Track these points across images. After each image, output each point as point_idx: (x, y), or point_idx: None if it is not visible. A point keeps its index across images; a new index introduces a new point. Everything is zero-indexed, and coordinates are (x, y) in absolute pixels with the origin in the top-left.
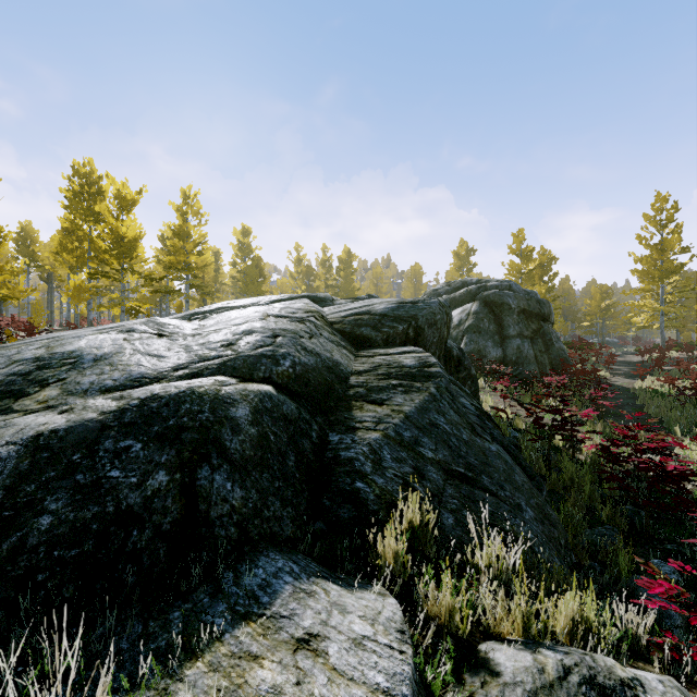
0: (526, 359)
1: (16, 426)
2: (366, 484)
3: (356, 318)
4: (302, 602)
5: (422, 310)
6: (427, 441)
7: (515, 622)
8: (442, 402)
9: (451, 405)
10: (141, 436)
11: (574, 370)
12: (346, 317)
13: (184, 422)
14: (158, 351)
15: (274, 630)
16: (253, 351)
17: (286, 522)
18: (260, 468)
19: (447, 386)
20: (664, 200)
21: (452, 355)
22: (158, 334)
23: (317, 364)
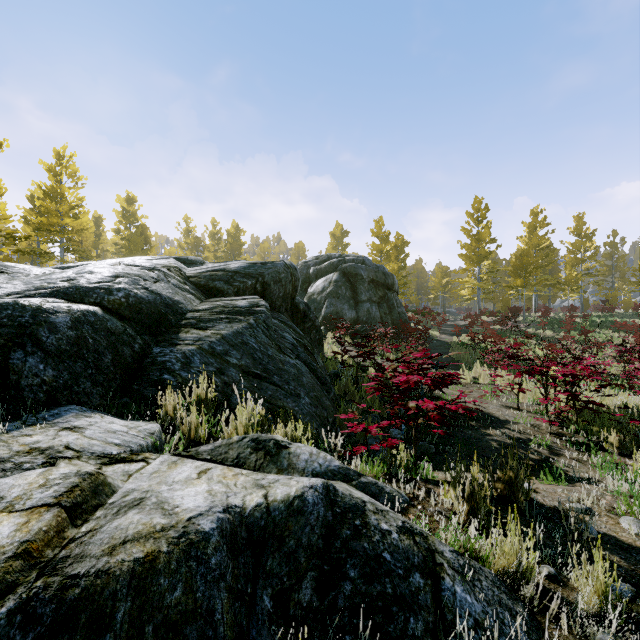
0: (374, 320)
1: None
2: (172, 376)
3: (212, 274)
4: (79, 418)
5: (268, 269)
6: (235, 353)
7: (240, 432)
8: (257, 329)
9: (264, 332)
10: None
11: (408, 328)
12: (203, 273)
13: (4, 321)
14: None
15: (50, 427)
16: (90, 284)
17: (96, 396)
18: (75, 359)
19: (265, 319)
20: (480, 202)
21: (299, 309)
22: None
23: (155, 300)
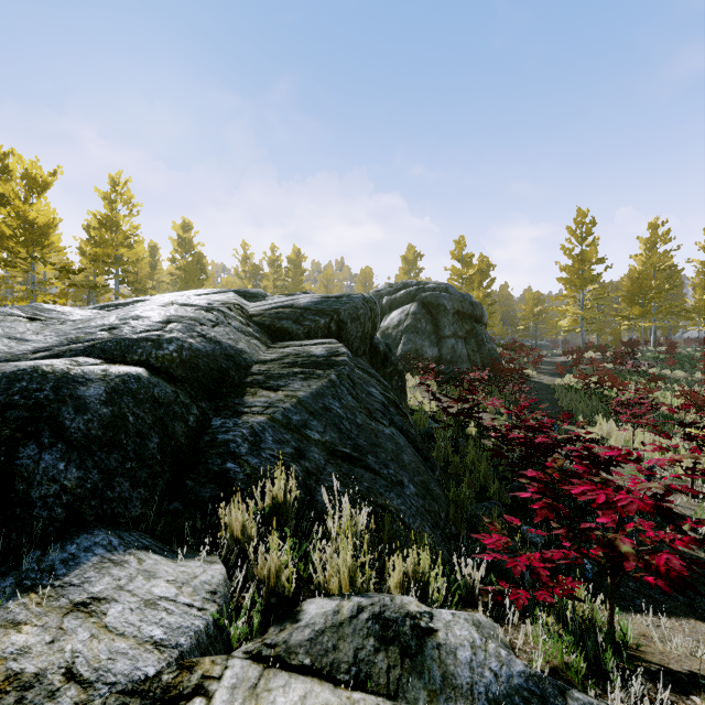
0: (460, 358)
1: None
2: (238, 464)
3: (278, 311)
4: (103, 571)
5: (344, 305)
6: (316, 424)
7: (342, 577)
8: (341, 388)
9: (350, 391)
10: None
11: (502, 368)
12: (268, 310)
13: (14, 399)
14: (22, 334)
15: (55, 597)
16: (135, 335)
17: (136, 503)
18: (109, 449)
19: (349, 373)
20: (584, 215)
21: (379, 350)
22: (29, 318)
23: (214, 351)
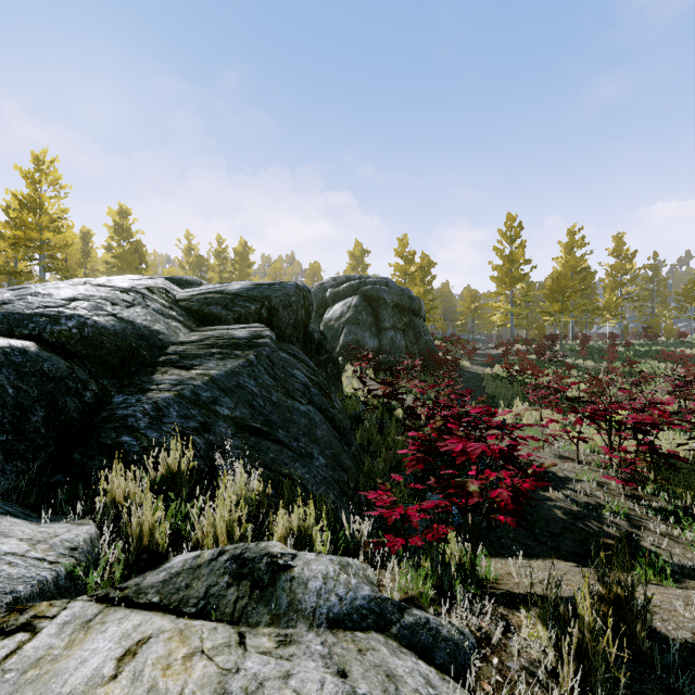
0: (398, 349)
1: None
2: (134, 437)
3: (207, 297)
4: None
5: (276, 292)
6: (227, 401)
7: (220, 532)
8: (258, 367)
9: (268, 371)
10: None
11: (437, 359)
12: (196, 295)
13: None
14: None
15: None
16: (29, 310)
17: (10, 476)
18: None
19: (269, 354)
20: (513, 220)
21: (313, 338)
22: None
23: (125, 330)
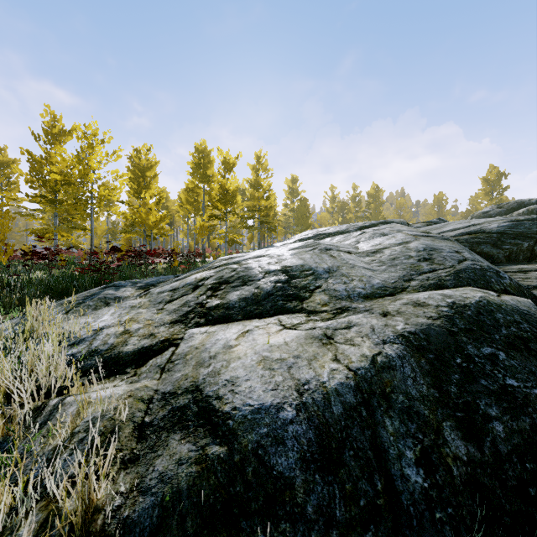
0: None
1: (362, 325)
2: None
3: (471, 237)
4: None
5: None
6: None
7: None
8: None
9: None
10: (491, 343)
11: None
12: (459, 236)
13: (515, 331)
14: (364, 265)
15: None
16: (459, 264)
17: None
18: None
19: None
20: None
21: None
22: (347, 252)
23: None
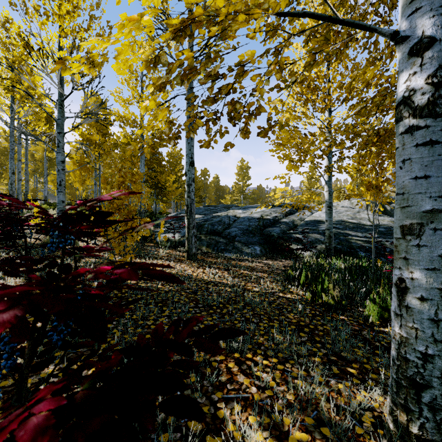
0: None
1: None
2: None
3: None
4: None
5: None
6: None
7: None
8: None
9: None
10: None
11: None
12: None
13: None
14: None
15: None
16: None
17: None
18: None
19: None
20: None
21: None
22: None
23: None
